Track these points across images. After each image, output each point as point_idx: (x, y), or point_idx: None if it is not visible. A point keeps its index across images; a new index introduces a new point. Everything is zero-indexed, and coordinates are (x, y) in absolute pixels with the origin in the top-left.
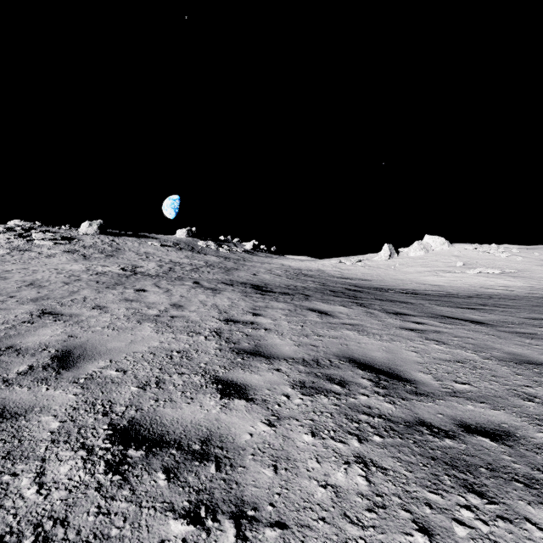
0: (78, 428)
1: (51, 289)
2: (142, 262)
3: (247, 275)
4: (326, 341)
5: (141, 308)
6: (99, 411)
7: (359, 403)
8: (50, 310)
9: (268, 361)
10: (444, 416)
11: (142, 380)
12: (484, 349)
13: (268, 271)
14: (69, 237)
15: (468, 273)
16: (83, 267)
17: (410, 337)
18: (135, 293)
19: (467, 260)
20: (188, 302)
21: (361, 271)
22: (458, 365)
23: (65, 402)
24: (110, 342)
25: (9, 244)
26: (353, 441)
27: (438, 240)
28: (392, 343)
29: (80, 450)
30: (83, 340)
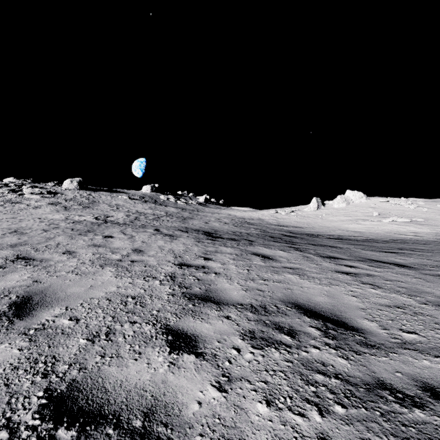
0: (10, 395)
1: (30, 236)
2: (112, 212)
3: (200, 223)
4: (271, 285)
5: (106, 253)
6: (39, 371)
7: (311, 358)
8: (24, 255)
9: (218, 308)
10: (403, 375)
11: (92, 330)
12: (417, 293)
13: (217, 219)
14: (53, 191)
15: (383, 221)
16: (63, 217)
17: (346, 280)
18: (103, 240)
19: (382, 210)
20: (148, 247)
21: (294, 219)
22: (399, 311)
23: (7, 359)
24: (71, 287)
25: (3, 198)
26: (313, 413)
27: (357, 194)
28: (331, 287)
29: (2, 429)
30: (46, 285)
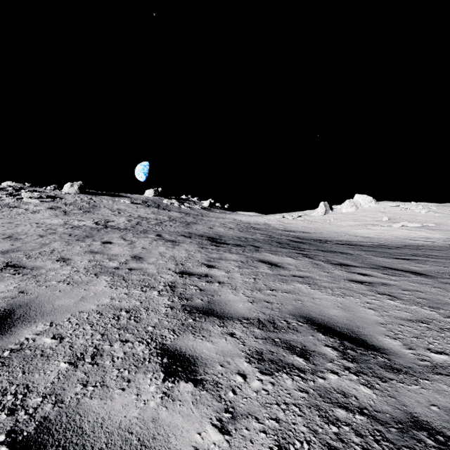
0: None
1: (25, 242)
2: (114, 217)
3: (204, 228)
4: (279, 296)
5: (103, 260)
6: (6, 405)
7: (330, 387)
8: (15, 262)
9: (221, 323)
10: (440, 409)
11: (77, 351)
12: (440, 304)
13: (222, 224)
14: (53, 195)
15: (393, 227)
16: (61, 222)
17: (361, 290)
18: (101, 246)
19: (392, 215)
20: (148, 254)
21: (301, 224)
22: (423, 326)
23: None
24: (60, 299)
25: (1, 202)
26: None
27: (366, 198)
28: (346, 298)
29: None
30: (32, 297)
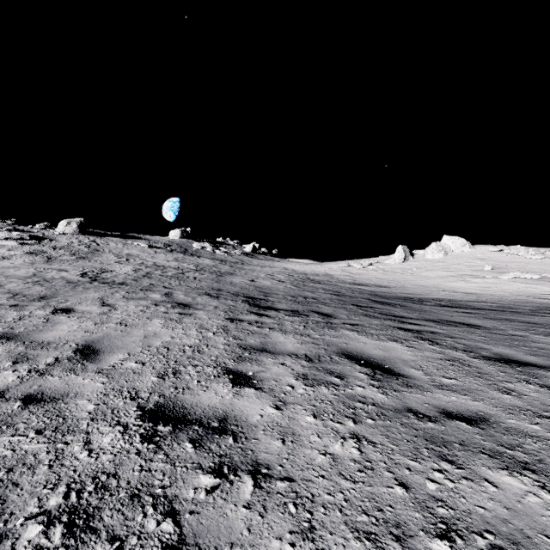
0: None
1: None
2: (116, 265)
3: (243, 281)
4: None
5: None
6: None
7: None
8: None
9: None
10: None
11: None
12: None
13: (269, 275)
14: (40, 236)
15: (502, 278)
16: (31, 272)
17: None
18: (43, 319)
19: (495, 263)
20: (120, 339)
21: (374, 275)
22: None
23: None
24: None
25: None
26: None
27: (458, 241)
28: None
29: None
30: None
